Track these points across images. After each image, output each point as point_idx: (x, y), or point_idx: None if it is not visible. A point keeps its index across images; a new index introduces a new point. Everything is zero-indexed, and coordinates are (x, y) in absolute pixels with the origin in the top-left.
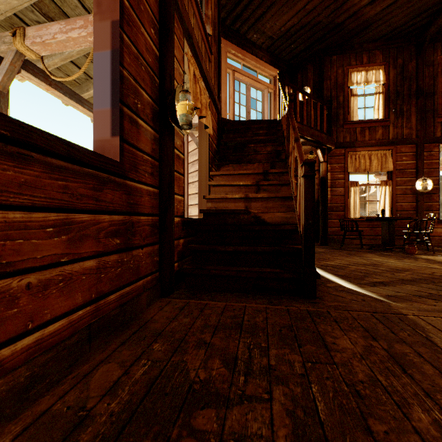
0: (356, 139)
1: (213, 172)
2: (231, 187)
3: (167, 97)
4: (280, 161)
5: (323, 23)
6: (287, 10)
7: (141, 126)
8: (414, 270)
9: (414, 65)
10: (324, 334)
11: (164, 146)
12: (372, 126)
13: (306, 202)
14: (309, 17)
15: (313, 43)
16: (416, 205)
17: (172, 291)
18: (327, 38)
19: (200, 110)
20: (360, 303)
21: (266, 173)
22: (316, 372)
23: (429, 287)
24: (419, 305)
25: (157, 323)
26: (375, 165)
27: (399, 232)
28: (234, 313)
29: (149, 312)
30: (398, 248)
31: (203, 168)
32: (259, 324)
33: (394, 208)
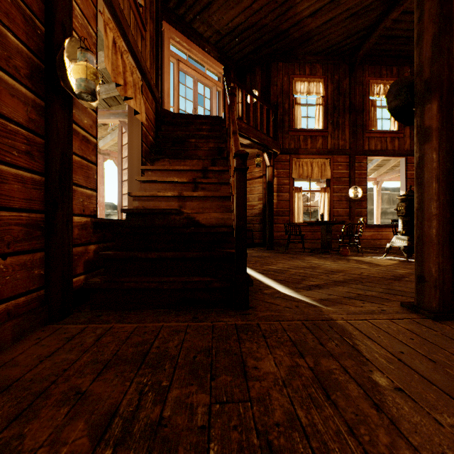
0: (300, 146)
1: (144, 166)
2: (165, 184)
3: (57, 52)
4: (222, 158)
5: (269, 26)
6: (234, 5)
7: (1, 79)
8: (346, 271)
9: (347, 82)
10: (247, 356)
11: (52, 117)
12: (314, 135)
13: (239, 199)
14: (256, 18)
15: (261, 46)
16: (349, 211)
17: (67, 314)
18: (274, 43)
19: (125, 89)
20: (293, 310)
21: (205, 171)
22: (223, 419)
23: (357, 288)
24: (348, 308)
25: (16, 368)
26: (316, 172)
27: (336, 236)
28: (143, 339)
29: (14, 350)
30: (335, 250)
31: (134, 162)
32: (170, 351)
33: (331, 214)
